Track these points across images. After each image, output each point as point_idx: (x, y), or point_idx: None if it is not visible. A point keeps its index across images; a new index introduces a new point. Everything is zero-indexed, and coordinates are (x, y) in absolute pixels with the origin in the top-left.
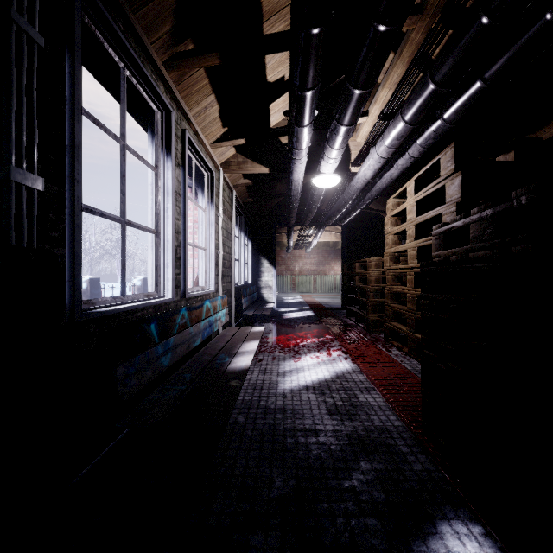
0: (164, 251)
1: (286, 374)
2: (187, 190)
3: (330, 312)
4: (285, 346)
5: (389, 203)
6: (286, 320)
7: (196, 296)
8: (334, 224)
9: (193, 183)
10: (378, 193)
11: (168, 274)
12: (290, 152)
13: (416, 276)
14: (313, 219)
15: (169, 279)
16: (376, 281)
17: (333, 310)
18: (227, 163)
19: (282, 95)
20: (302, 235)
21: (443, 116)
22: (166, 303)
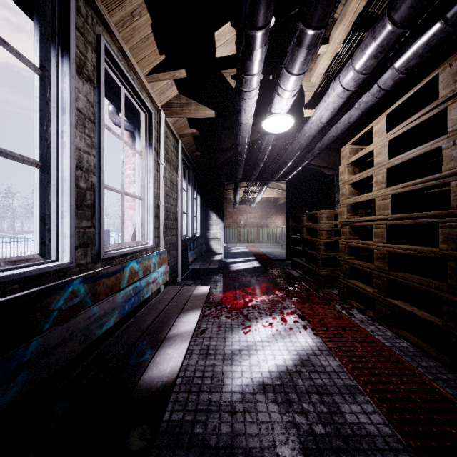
0: (58, 193)
1: (234, 358)
2: (103, 116)
3: (275, 263)
4: (233, 308)
5: (345, 150)
6: (233, 272)
7: (124, 254)
8: (279, 179)
9: (122, 117)
10: (329, 142)
11: (64, 227)
12: (239, 81)
13: (388, 230)
14: (258, 174)
15: (65, 235)
16: (328, 234)
17: (278, 261)
18: (169, 105)
19: (229, 20)
20: (248, 191)
21: (446, 14)
22: (59, 270)
